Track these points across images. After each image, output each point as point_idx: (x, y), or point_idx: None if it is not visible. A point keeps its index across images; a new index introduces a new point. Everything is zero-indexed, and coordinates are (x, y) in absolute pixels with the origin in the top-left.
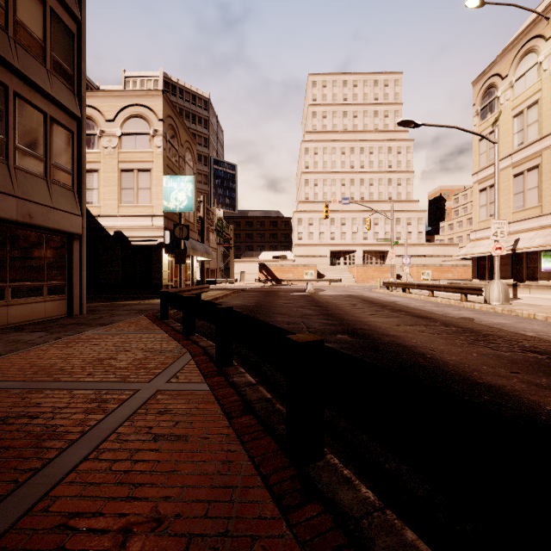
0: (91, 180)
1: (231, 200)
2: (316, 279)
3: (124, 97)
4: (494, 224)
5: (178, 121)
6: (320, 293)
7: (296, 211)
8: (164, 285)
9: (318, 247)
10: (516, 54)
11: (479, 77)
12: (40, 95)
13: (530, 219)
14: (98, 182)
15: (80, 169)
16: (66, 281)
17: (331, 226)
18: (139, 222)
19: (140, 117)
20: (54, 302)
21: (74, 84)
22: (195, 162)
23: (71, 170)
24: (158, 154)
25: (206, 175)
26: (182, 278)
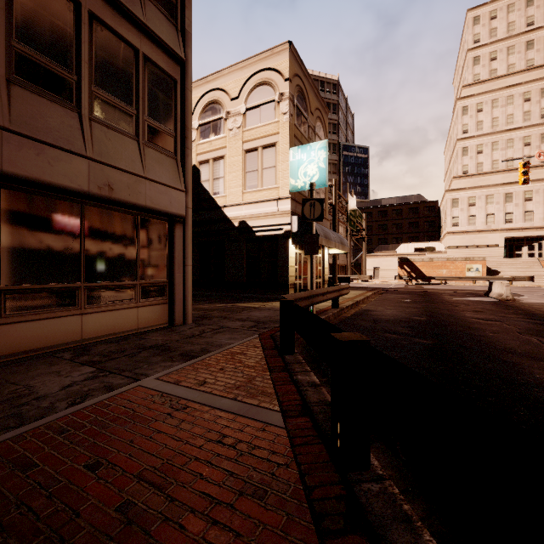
0: (218, 168)
1: (362, 187)
2: (486, 277)
3: (248, 67)
4: None
5: (307, 83)
6: (520, 299)
7: (449, 190)
8: (290, 284)
9: (483, 234)
10: None
11: None
12: (128, 24)
13: None
14: (224, 170)
15: (184, 128)
16: (167, 280)
17: (505, 205)
18: (263, 208)
19: (265, 84)
20: (151, 308)
21: (177, 17)
22: (327, 135)
23: (172, 130)
24: (284, 122)
25: (334, 163)
26: (314, 275)
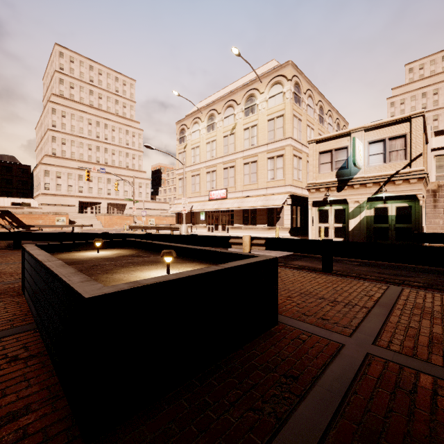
0: None
1: None
2: (69, 225)
3: None
4: (183, 200)
5: None
6: None
7: (43, 163)
8: None
9: (66, 197)
10: (193, 121)
11: (178, 122)
12: None
13: (197, 197)
14: None
15: None
16: None
17: (79, 181)
18: None
19: None
20: None
21: None
22: None
23: None
24: None
25: None
26: None
